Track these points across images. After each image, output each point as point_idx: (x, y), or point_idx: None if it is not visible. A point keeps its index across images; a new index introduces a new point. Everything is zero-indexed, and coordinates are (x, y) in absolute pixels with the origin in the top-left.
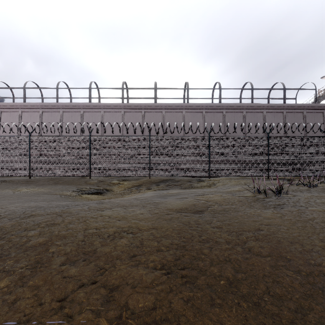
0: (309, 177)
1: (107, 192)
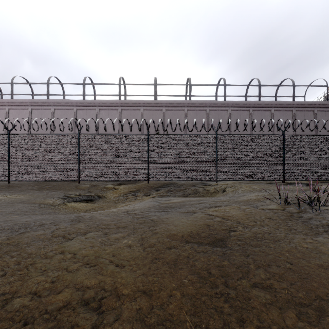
0: (326, 181)
1: (99, 199)
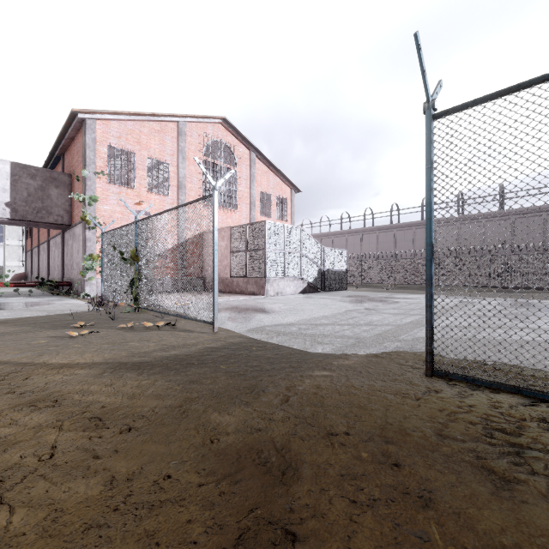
0: None
1: None
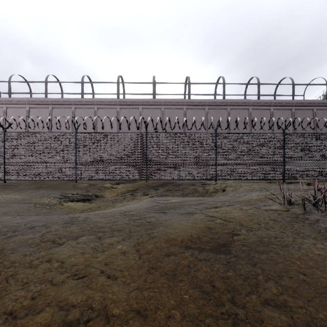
0: None
1: (97, 199)
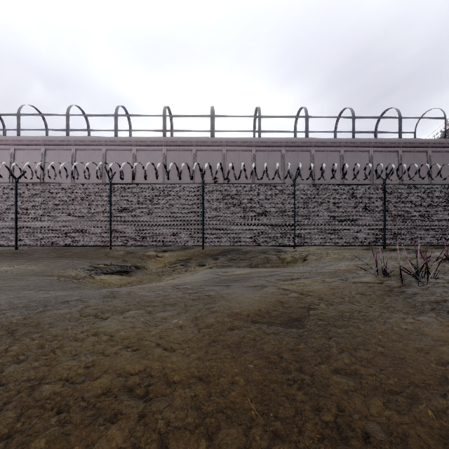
0: (443, 246)
1: (137, 271)
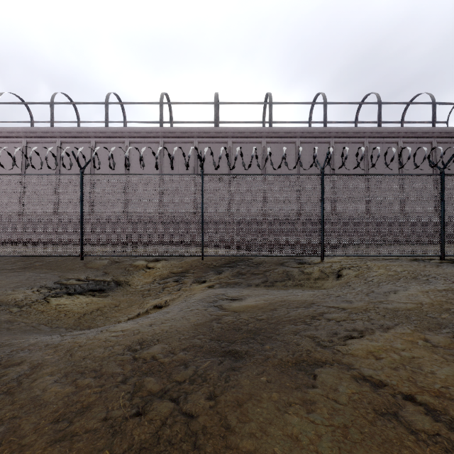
0: None
1: (117, 288)
